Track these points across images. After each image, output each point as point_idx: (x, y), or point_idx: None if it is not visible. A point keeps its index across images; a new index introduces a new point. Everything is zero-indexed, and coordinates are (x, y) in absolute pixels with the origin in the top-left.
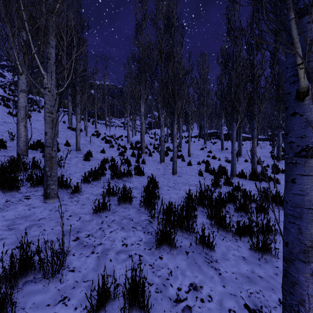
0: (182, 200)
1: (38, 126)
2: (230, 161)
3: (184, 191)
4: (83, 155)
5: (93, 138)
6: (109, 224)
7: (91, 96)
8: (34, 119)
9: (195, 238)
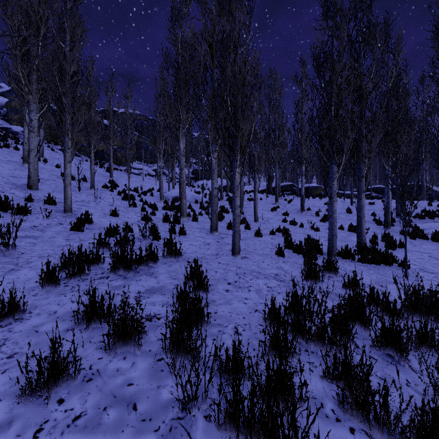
0: (257, 319)
1: (5, 171)
2: (318, 229)
3: (258, 292)
4: (75, 221)
5: (104, 192)
6: None
7: (107, 128)
8: (3, 160)
9: None
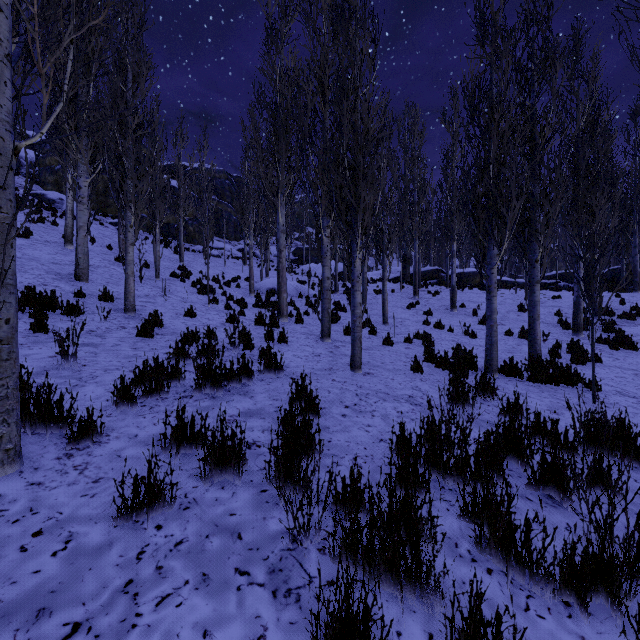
0: (381, 450)
1: (44, 256)
2: (474, 334)
3: (384, 418)
4: (140, 323)
5: (173, 283)
6: (161, 563)
7: (174, 192)
8: (40, 240)
9: (441, 614)
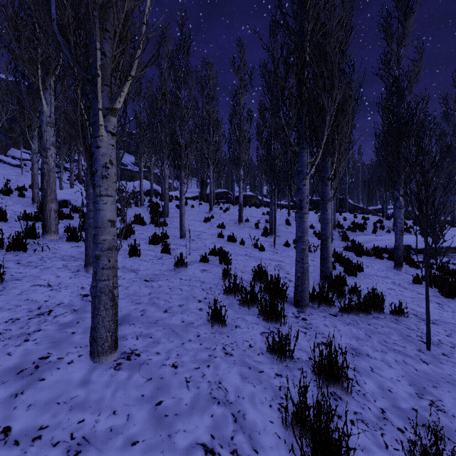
0: None
1: None
2: (263, 247)
3: None
4: None
5: None
6: None
7: None
8: None
9: None
